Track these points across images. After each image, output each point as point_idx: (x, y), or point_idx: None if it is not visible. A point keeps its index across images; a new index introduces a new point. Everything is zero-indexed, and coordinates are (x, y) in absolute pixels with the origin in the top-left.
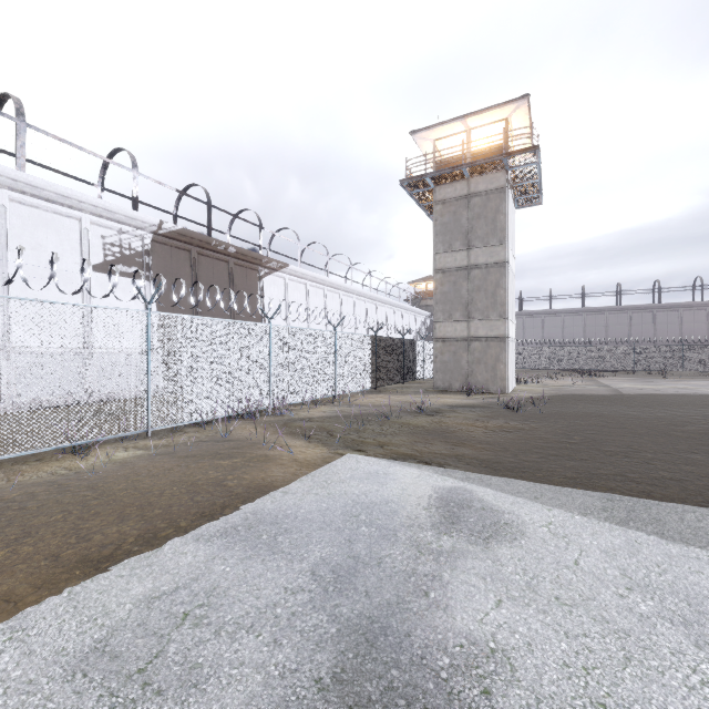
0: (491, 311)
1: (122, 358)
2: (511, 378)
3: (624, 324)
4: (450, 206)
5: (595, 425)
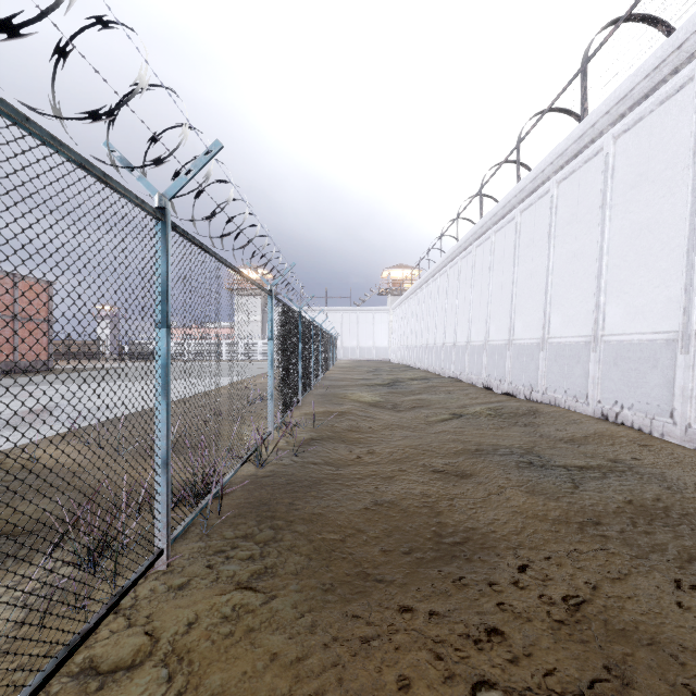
0: None
1: None
2: None
3: None
4: None
5: None
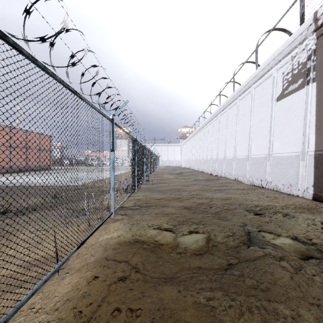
0: None
1: (284, 160)
2: None
3: None
4: None
5: None
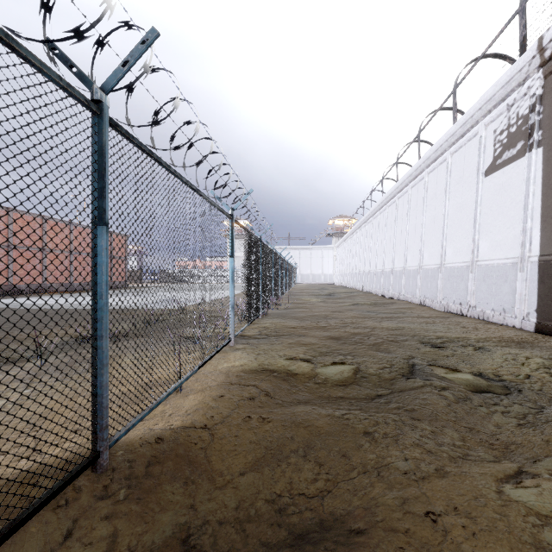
0: None
1: (495, 271)
2: None
3: None
4: None
5: None
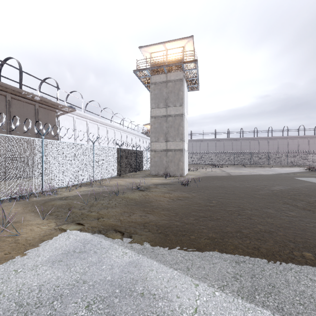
0: (176, 137)
1: None
2: (185, 169)
3: (230, 145)
4: (158, 86)
5: (222, 193)
